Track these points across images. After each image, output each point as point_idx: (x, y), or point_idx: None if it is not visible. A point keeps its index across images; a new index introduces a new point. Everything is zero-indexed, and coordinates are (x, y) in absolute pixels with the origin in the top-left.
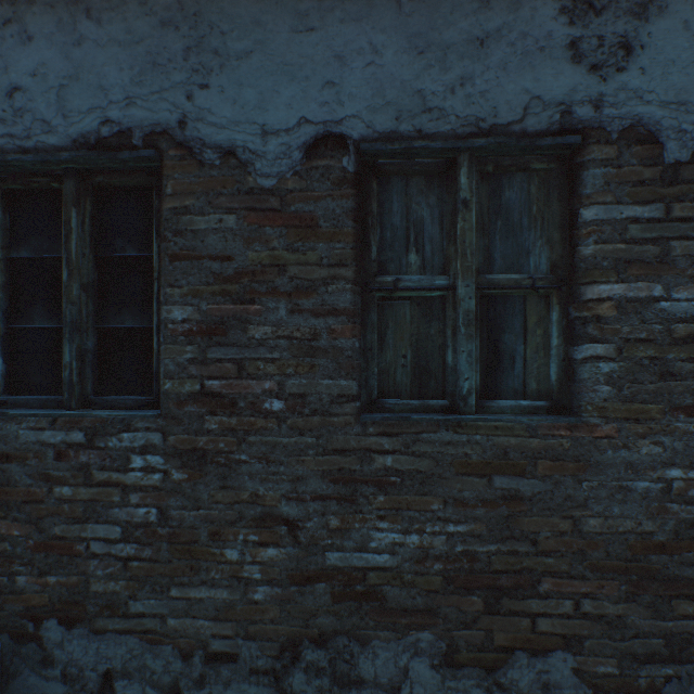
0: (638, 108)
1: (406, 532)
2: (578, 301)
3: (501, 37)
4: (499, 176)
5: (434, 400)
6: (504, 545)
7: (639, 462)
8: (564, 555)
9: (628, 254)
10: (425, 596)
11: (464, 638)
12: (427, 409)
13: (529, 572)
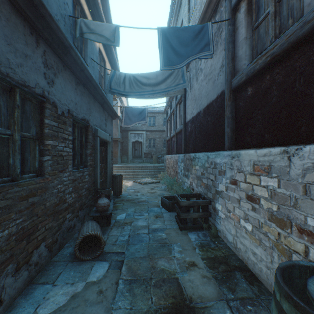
0: (55, 98)
1: (4, 231)
2: (44, 144)
3: (31, 59)
4: (24, 99)
5: (6, 178)
6: (32, 220)
7: (55, 185)
8: (43, 215)
9: (53, 134)
10: (10, 251)
11: (22, 257)
12: (4, 181)
13: (37, 224)
